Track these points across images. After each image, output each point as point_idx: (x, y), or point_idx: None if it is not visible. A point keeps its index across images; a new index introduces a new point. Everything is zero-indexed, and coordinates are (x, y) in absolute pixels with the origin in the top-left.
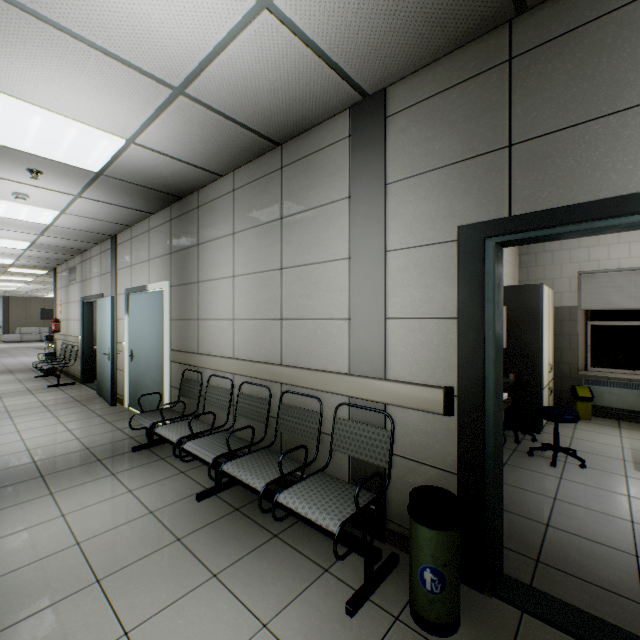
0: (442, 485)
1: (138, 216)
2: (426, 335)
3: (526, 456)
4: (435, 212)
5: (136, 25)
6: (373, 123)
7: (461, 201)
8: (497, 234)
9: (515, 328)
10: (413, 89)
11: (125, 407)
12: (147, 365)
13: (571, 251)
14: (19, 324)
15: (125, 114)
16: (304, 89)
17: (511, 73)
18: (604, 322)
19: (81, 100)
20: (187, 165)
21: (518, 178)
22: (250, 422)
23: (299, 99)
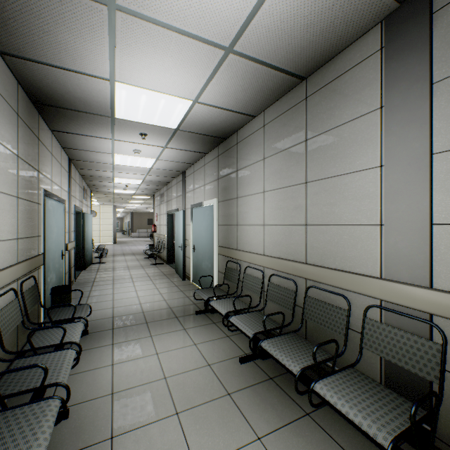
0: None
1: (198, 156)
2: None
3: None
4: None
5: None
6: (413, 25)
7: None
8: None
9: None
10: None
11: (190, 281)
12: (203, 255)
13: None
14: (138, 227)
15: (192, 80)
16: (336, 14)
17: None
18: None
19: (166, 77)
20: (230, 112)
21: None
22: (277, 306)
23: (329, 27)
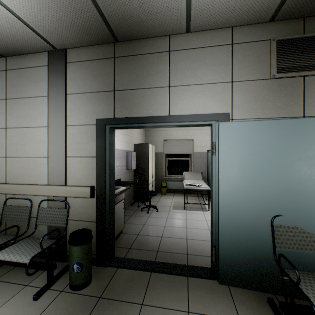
0: (90, 228)
1: None
2: (84, 164)
3: (140, 211)
4: (88, 111)
5: None
6: (60, 63)
7: (98, 108)
8: (110, 124)
9: (140, 161)
10: (79, 54)
11: None
12: None
13: (161, 131)
14: None
15: None
16: (16, 33)
17: (115, 63)
18: (171, 158)
19: None
20: None
21: (117, 104)
22: None
23: (13, 37)
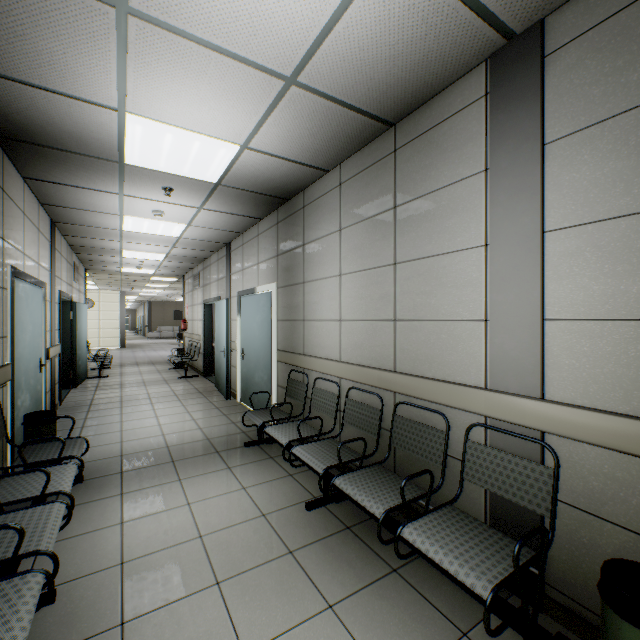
0: None
1: (248, 223)
2: (613, 343)
3: None
4: (630, 170)
5: (252, 12)
6: (523, 69)
7: None
8: None
9: None
10: (589, 7)
11: (237, 401)
12: (256, 363)
13: None
14: (159, 323)
15: (240, 118)
16: (430, 46)
17: None
18: None
19: (203, 111)
20: (294, 164)
21: None
22: (358, 431)
23: (422, 61)
